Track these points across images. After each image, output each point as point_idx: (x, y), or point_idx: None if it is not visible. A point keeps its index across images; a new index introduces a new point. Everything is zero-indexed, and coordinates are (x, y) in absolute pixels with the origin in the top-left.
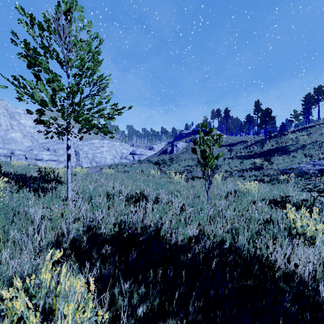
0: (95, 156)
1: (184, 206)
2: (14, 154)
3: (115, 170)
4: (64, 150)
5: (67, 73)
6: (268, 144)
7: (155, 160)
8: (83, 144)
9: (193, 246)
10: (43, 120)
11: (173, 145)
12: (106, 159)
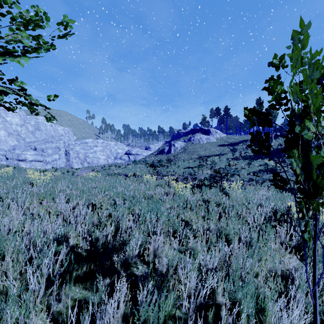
0: (87, 156)
1: (213, 291)
2: None
3: (106, 172)
4: (53, 150)
5: None
6: (274, 143)
7: (151, 160)
8: (75, 143)
9: None
10: None
11: (171, 144)
12: (98, 160)
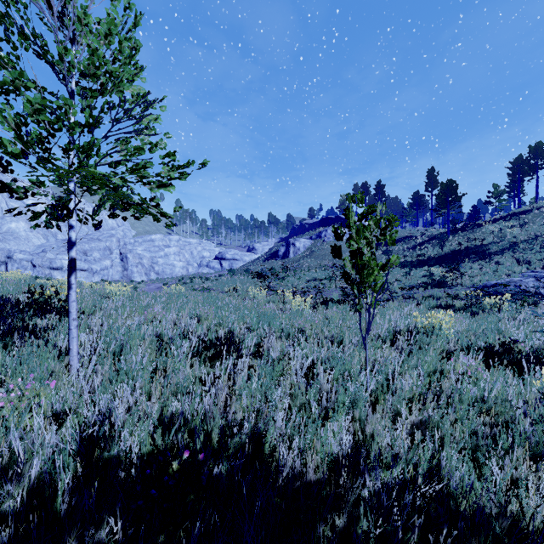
0: (156, 262)
1: (314, 365)
2: (13, 259)
3: (188, 286)
4: (101, 252)
5: (67, 88)
6: (451, 241)
7: (257, 269)
8: (134, 241)
9: (348, 493)
10: (9, 185)
11: (289, 243)
12: (173, 268)
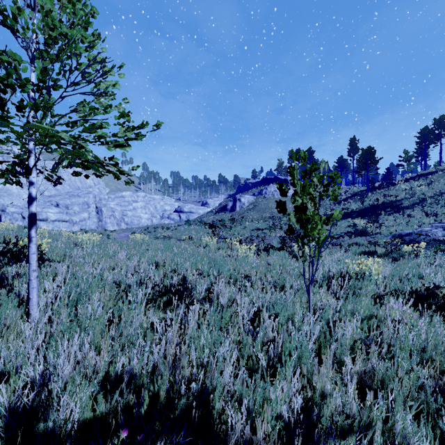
0: (125, 214)
1: (260, 311)
2: (6, 212)
3: (152, 235)
4: (80, 206)
5: (27, 52)
6: (370, 197)
7: (210, 220)
8: (108, 197)
9: None
10: None
11: (236, 199)
12: (140, 219)
